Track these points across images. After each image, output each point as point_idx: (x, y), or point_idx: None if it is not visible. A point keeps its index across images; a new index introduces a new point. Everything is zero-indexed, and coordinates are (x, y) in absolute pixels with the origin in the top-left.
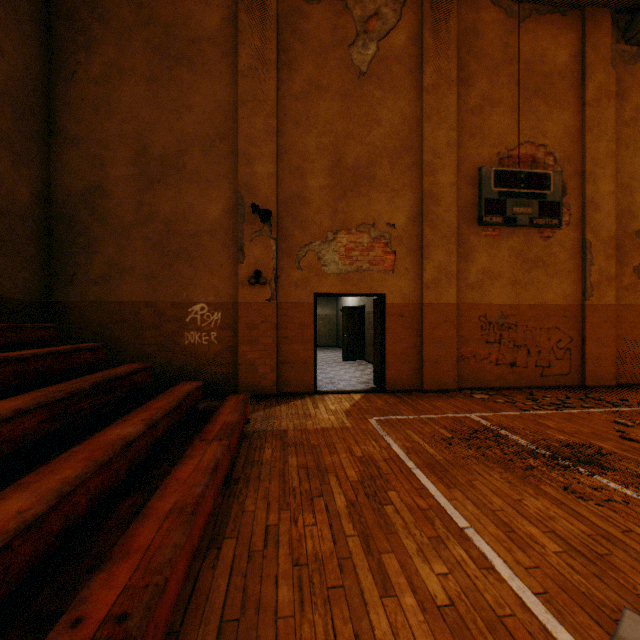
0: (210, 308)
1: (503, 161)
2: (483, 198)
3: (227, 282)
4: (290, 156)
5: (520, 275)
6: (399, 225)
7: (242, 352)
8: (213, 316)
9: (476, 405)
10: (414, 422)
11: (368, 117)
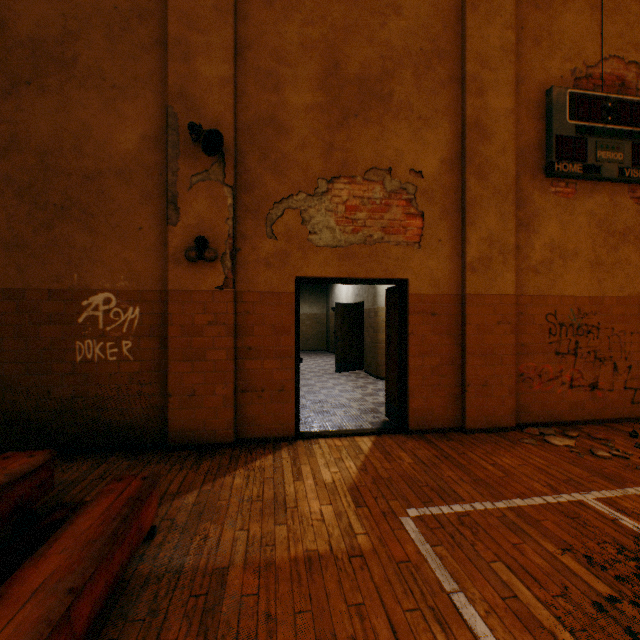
0: (120, 300)
1: (580, 82)
2: (554, 135)
3: (150, 257)
4: (257, 54)
5: (603, 253)
6: (429, 172)
7: (175, 374)
8: (126, 313)
9: (571, 465)
10: (494, 526)
11: (381, 0)
